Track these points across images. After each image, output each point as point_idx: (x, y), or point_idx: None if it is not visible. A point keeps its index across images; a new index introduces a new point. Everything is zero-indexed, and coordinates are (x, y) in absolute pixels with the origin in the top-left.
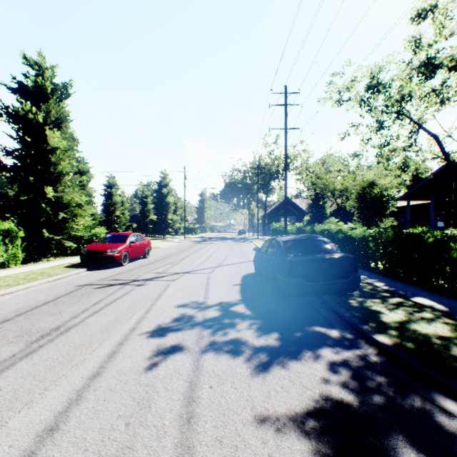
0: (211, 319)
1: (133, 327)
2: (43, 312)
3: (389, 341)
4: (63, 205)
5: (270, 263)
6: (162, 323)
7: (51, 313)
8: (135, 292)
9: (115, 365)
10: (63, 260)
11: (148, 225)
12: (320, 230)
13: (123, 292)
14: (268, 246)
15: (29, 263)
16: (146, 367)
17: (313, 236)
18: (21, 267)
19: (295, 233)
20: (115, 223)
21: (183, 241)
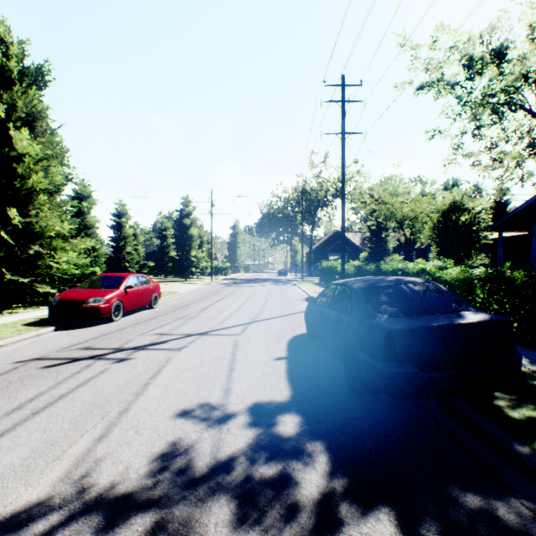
0: (230, 461)
1: (45, 495)
2: None
3: None
4: (35, 234)
5: (339, 326)
6: (119, 479)
7: None
8: (105, 377)
9: None
10: (32, 313)
11: (168, 263)
12: (392, 269)
13: (84, 377)
14: (332, 296)
15: None
16: None
17: (415, 280)
18: None
19: (352, 274)
20: (125, 261)
21: (209, 284)
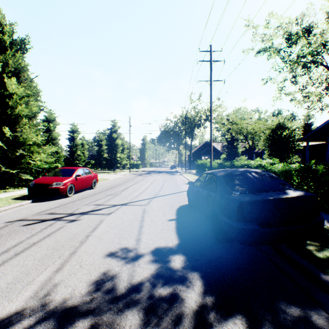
0: (139, 285)
1: (21, 307)
2: None
3: None
4: (20, 143)
5: (209, 199)
6: (68, 297)
7: None
8: (62, 231)
9: None
10: (18, 192)
11: (103, 161)
12: (241, 165)
13: (49, 231)
14: (204, 181)
15: None
16: None
17: (256, 171)
18: None
19: (216, 168)
20: (76, 160)
21: (128, 174)
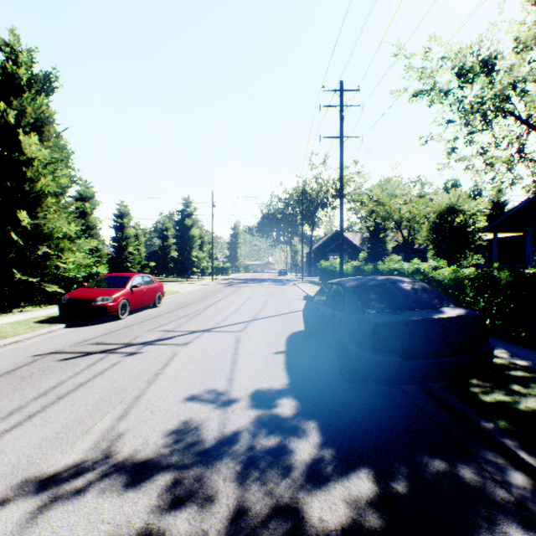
0: (235, 435)
1: (80, 460)
2: None
3: None
4: (43, 236)
5: (333, 322)
6: (141, 448)
7: None
8: (119, 368)
9: None
10: (41, 311)
11: (169, 264)
12: (388, 269)
13: (99, 368)
14: (327, 294)
15: None
16: None
17: (402, 280)
18: None
19: (351, 274)
20: (127, 261)
21: (210, 284)
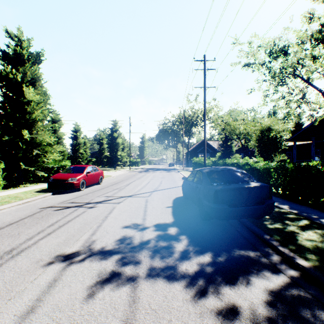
0: (148, 241)
1: (78, 250)
2: (3, 234)
3: (315, 268)
4: (36, 144)
5: (196, 190)
6: (105, 246)
7: (10, 234)
8: (86, 214)
9: (52, 297)
10: (36, 186)
11: (104, 159)
12: (231, 163)
13: (76, 214)
14: (194, 176)
15: (9, 188)
16: (82, 300)
17: (232, 168)
18: (1, 192)
19: (211, 165)
20: (79, 158)
21: (128, 171)
